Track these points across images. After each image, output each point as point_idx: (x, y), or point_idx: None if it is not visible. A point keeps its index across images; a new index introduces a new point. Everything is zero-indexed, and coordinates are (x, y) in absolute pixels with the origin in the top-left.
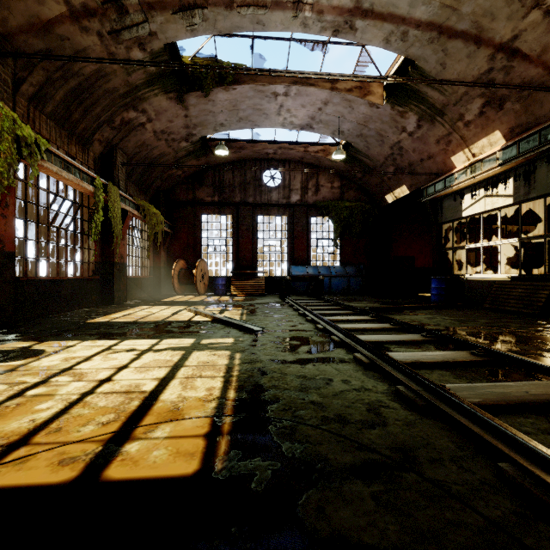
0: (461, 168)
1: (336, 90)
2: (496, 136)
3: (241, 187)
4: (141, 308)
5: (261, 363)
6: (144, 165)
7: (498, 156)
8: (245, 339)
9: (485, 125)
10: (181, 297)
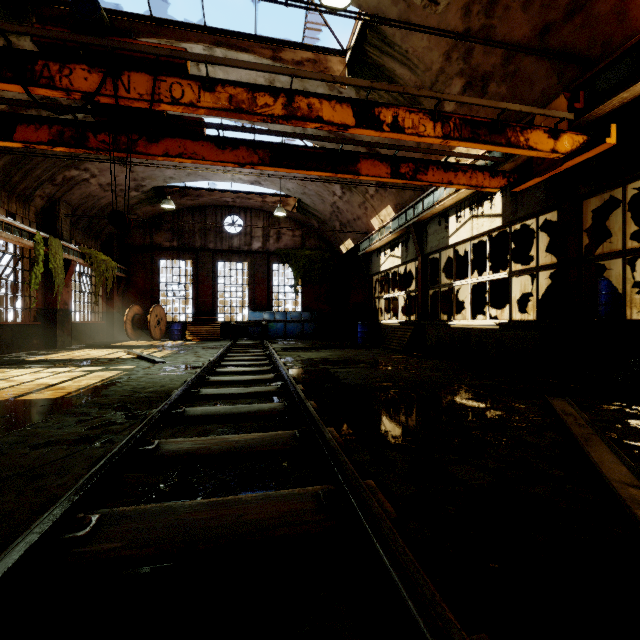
0: (376, 230)
1: None
2: (389, 209)
3: (201, 233)
4: (82, 350)
5: (135, 375)
6: (89, 217)
7: (391, 226)
8: (145, 366)
9: (382, 200)
10: (132, 342)
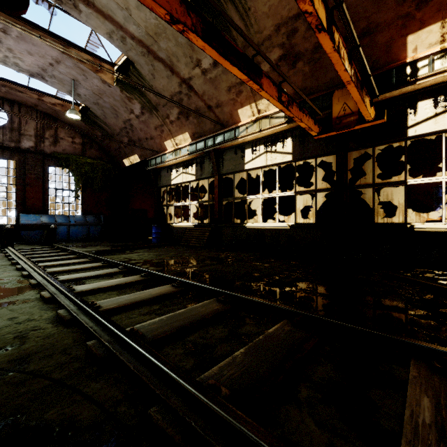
0: (170, 151)
1: (67, 54)
2: (187, 135)
3: None
4: None
5: None
6: None
7: (188, 149)
8: None
9: (181, 127)
10: None
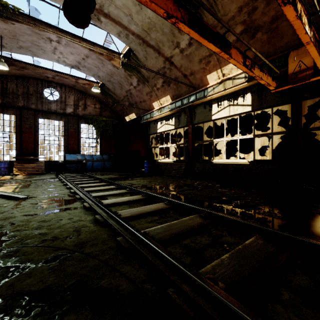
0: (156, 109)
1: (93, 51)
2: (168, 97)
3: (24, 96)
4: None
5: (14, 218)
6: None
7: (169, 107)
8: (9, 204)
9: (164, 92)
10: None
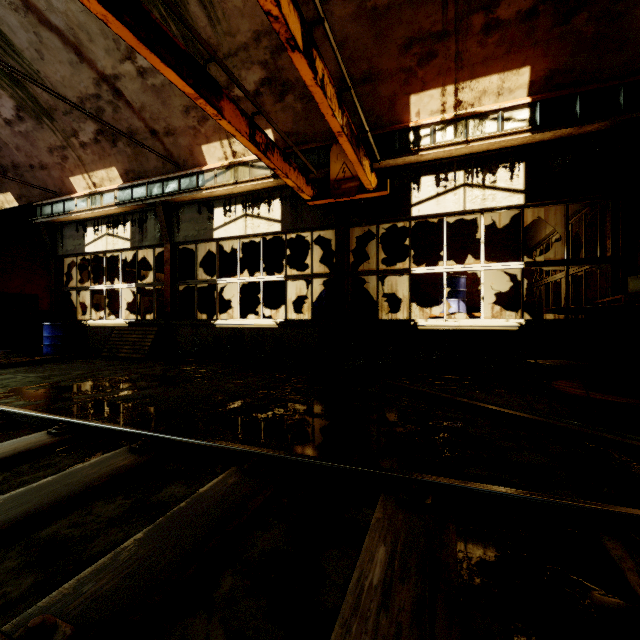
0: (82, 194)
1: None
2: (114, 172)
3: None
4: None
5: None
6: None
7: (117, 195)
8: None
9: (102, 156)
10: None
